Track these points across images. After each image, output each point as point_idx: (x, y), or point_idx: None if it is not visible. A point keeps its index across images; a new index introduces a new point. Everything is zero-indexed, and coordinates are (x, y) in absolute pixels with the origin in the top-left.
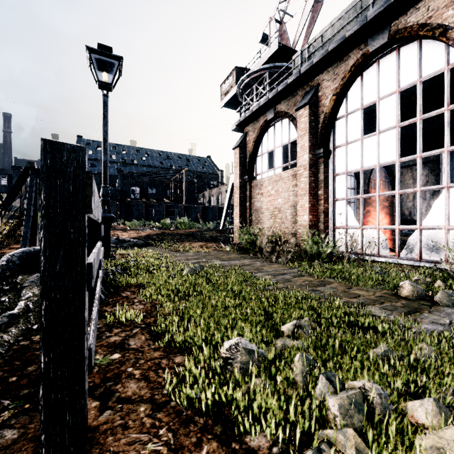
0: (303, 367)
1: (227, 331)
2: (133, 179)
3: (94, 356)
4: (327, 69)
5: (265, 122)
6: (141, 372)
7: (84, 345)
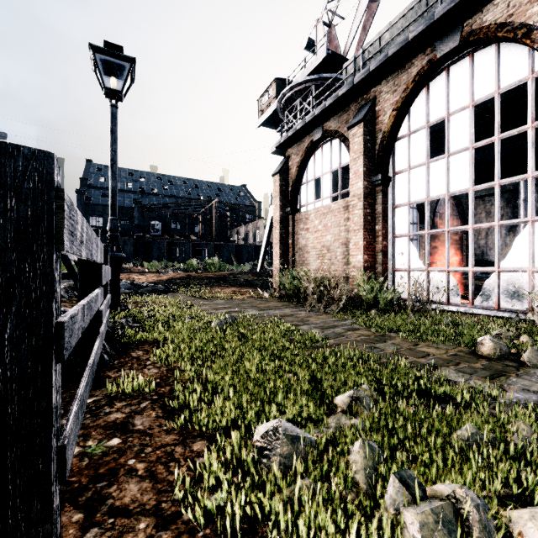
0: (366, 460)
1: (263, 405)
2: (153, 211)
3: (85, 442)
4: (386, 79)
5: (311, 143)
6: (146, 466)
7: (50, 443)
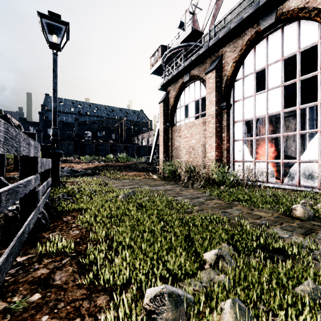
0: (237, 320)
1: (152, 262)
2: (86, 125)
3: (12, 298)
4: (228, 43)
5: (182, 83)
6: None
7: None
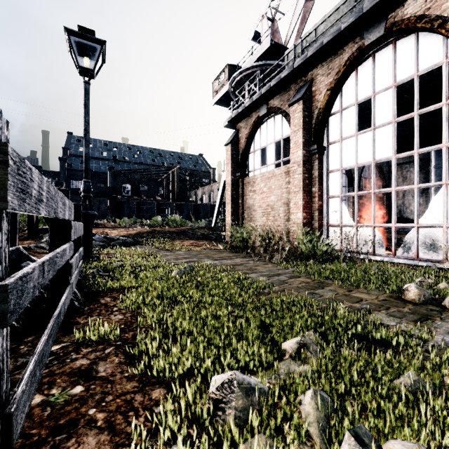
0: (318, 411)
1: (218, 352)
2: (124, 176)
3: (50, 390)
4: (321, 64)
5: (258, 118)
6: (106, 417)
7: None
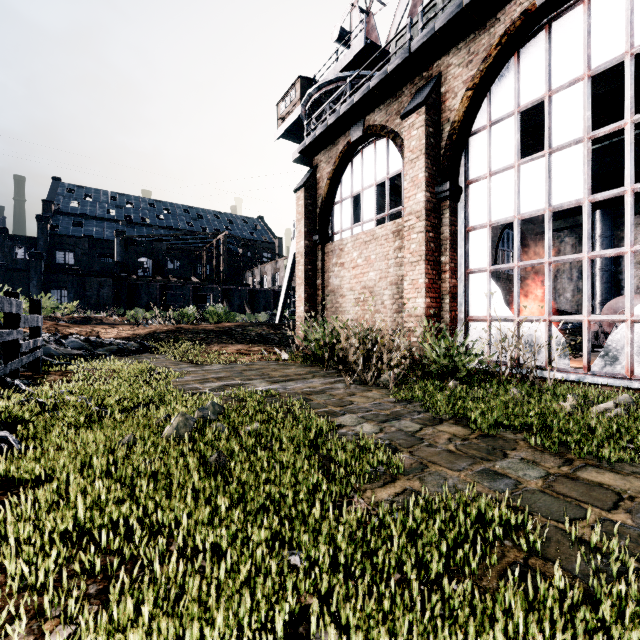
0: None
1: None
2: (140, 245)
3: None
4: (456, 46)
5: (348, 145)
6: None
7: None
